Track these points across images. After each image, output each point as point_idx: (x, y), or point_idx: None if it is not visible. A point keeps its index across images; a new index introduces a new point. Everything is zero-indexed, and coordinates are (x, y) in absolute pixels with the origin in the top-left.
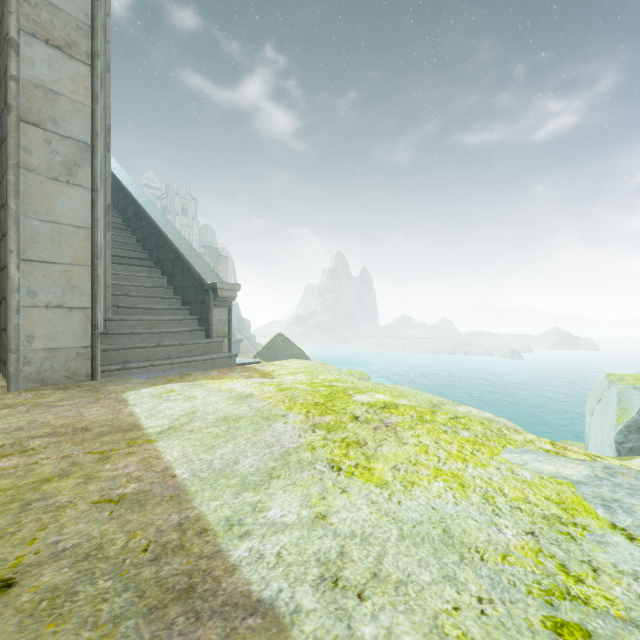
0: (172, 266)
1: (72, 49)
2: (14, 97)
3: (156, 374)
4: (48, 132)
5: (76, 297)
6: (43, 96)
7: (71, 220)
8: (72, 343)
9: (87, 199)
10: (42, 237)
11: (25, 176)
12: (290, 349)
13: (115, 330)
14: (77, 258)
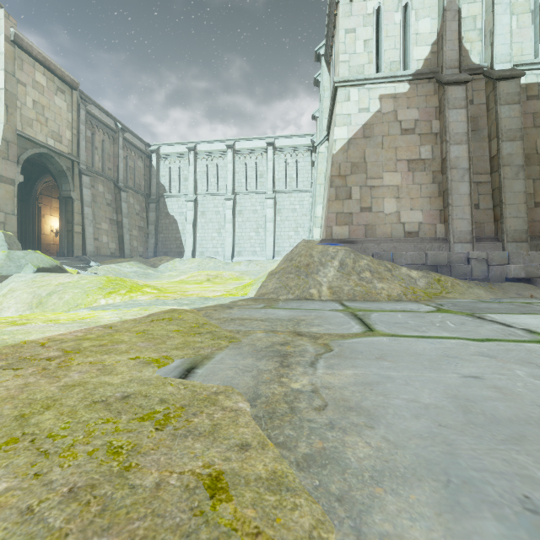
0: None
1: None
2: None
3: None
4: None
5: None
6: None
7: None
8: None
9: None
10: None
11: None
12: None
13: None
14: None
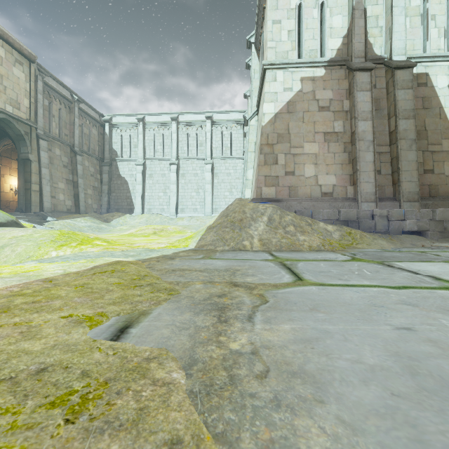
0: None
1: None
2: None
3: None
4: None
5: None
6: None
7: None
8: None
9: None
10: None
11: None
12: None
13: None
14: None
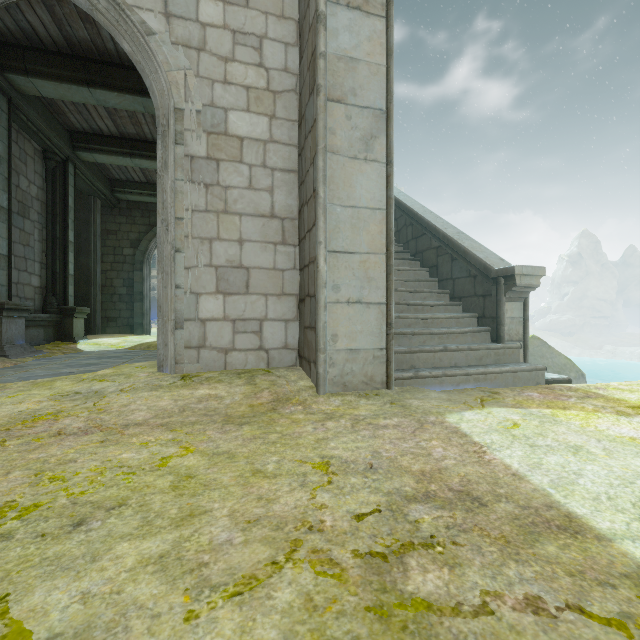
0: (436, 255)
1: (369, 5)
2: (322, 76)
3: (448, 386)
4: (348, 106)
5: (372, 291)
6: (344, 67)
7: (368, 202)
8: (369, 344)
9: (382, 175)
10: (344, 225)
11: (330, 160)
12: (550, 357)
13: (395, 329)
14: (373, 245)
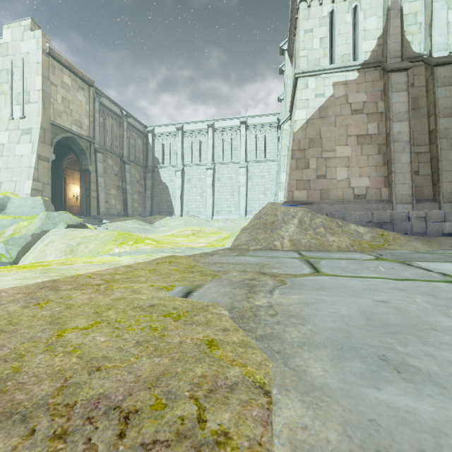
0: None
1: None
2: None
3: None
4: None
5: None
6: None
7: None
8: None
9: None
10: None
11: None
12: None
13: None
14: None
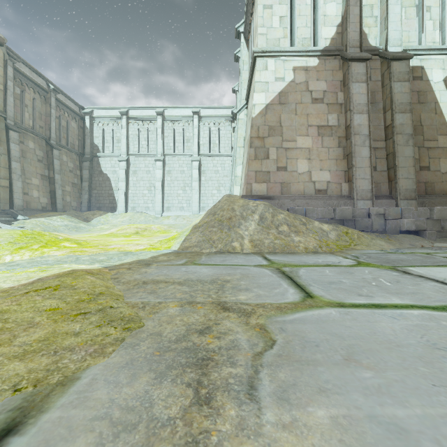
0: None
1: None
2: None
3: None
4: None
5: None
6: None
7: None
8: None
9: None
10: None
11: None
12: None
13: None
14: None
